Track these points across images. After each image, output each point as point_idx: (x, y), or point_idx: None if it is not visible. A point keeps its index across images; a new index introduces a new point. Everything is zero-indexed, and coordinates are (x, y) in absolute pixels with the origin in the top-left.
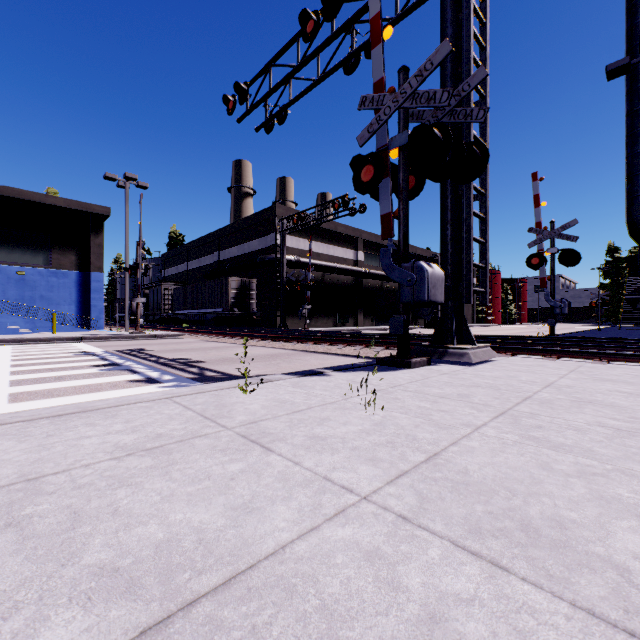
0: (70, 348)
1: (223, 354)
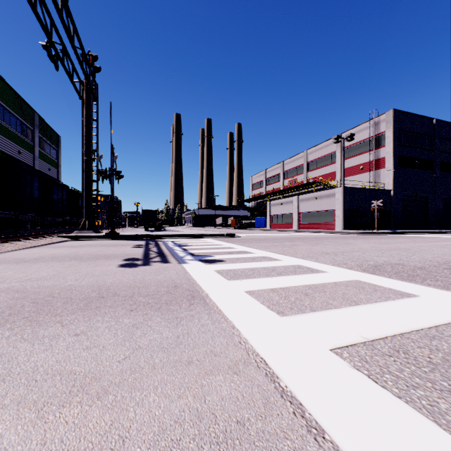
0: (253, 280)
1: (97, 249)
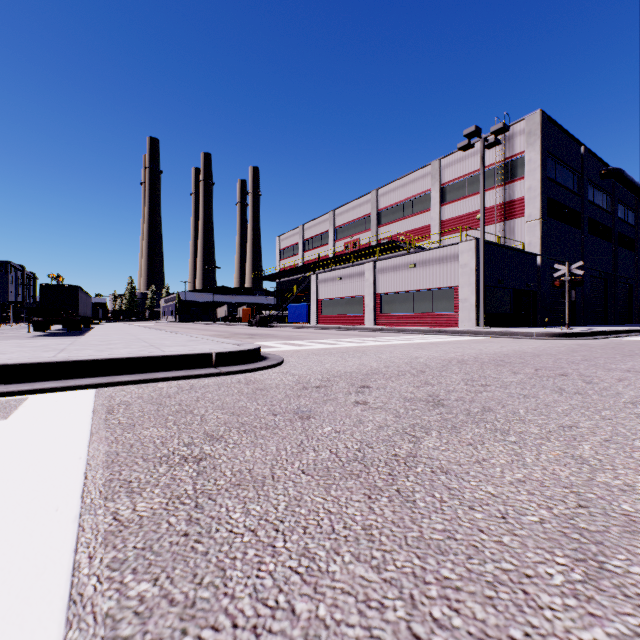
0: None
1: None
